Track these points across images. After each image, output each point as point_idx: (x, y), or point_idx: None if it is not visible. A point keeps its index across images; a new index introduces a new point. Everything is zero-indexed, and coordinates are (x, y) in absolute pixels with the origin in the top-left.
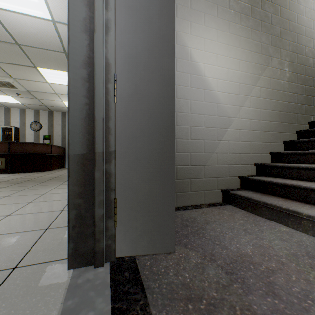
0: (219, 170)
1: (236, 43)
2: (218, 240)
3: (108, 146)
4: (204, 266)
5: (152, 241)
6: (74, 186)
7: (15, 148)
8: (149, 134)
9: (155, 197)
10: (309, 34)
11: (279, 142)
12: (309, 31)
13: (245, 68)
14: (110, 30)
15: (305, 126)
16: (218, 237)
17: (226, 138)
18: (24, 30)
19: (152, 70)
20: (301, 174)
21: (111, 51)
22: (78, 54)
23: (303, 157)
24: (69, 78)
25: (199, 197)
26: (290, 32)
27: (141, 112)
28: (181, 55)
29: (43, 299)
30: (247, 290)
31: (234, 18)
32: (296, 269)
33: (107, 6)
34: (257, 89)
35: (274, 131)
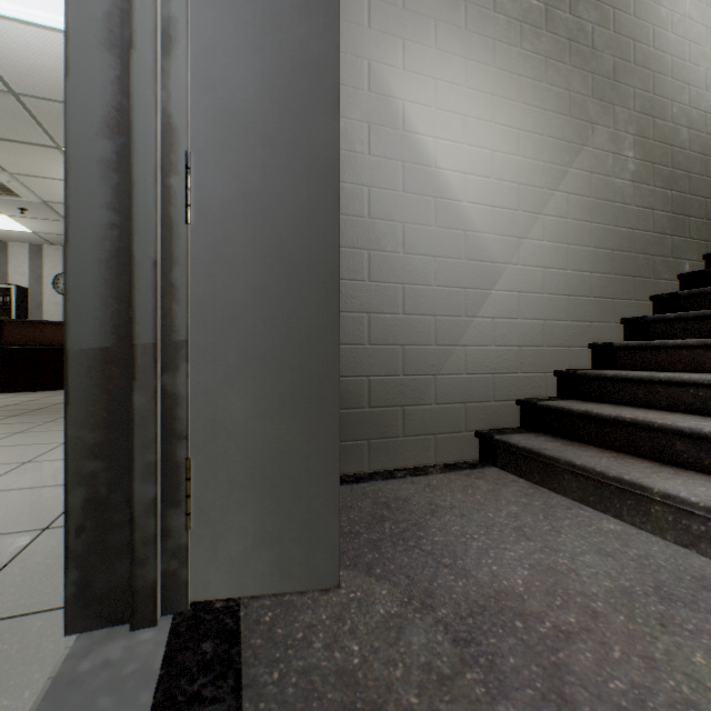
0: (470, 386)
1: (512, 90)
2: (451, 555)
3: (170, 331)
4: (404, 622)
5: (283, 562)
6: (81, 428)
7: (14, 334)
8: (276, 301)
9: (290, 454)
10: (680, 74)
11: (611, 322)
12: (681, 67)
13: (533, 149)
14: (176, 45)
15: (672, 284)
16: (451, 547)
17: (488, 310)
18: (25, 60)
19: (283, 145)
20: (658, 395)
21: (179, 98)
22: (93, 102)
23: (663, 355)
24: (67, 162)
25: (422, 448)
26: (636, 67)
27: (255, 247)
28: (380, 118)
29: None
30: (497, 687)
31: (505, 33)
32: (626, 631)
33: None
34: (559, 198)
35: (599, 296)
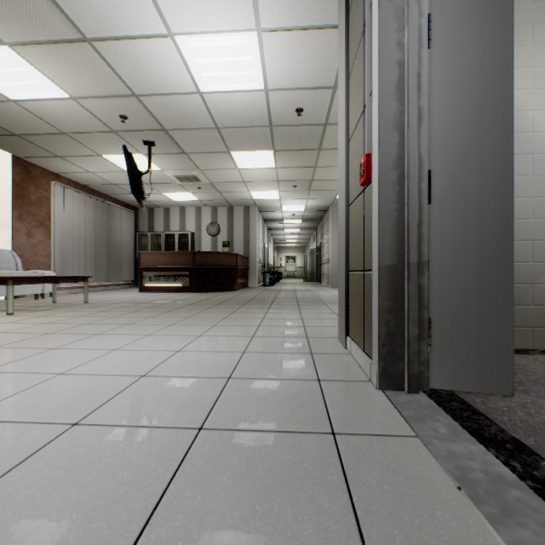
0: None
1: None
2: None
3: (420, 256)
4: None
5: (478, 376)
6: (383, 300)
7: (199, 260)
8: (473, 239)
9: (481, 320)
10: None
11: None
12: None
13: None
14: (422, 120)
15: None
16: None
17: None
18: (229, 110)
19: (478, 157)
20: None
21: (424, 144)
22: (388, 155)
23: None
24: (378, 184)
25: (521, 336)
26: None
27: (461, 212)
28: None
29: (375, 405)
30: None
31: None
32: None
33: (419, 92)
34: None
35: None
